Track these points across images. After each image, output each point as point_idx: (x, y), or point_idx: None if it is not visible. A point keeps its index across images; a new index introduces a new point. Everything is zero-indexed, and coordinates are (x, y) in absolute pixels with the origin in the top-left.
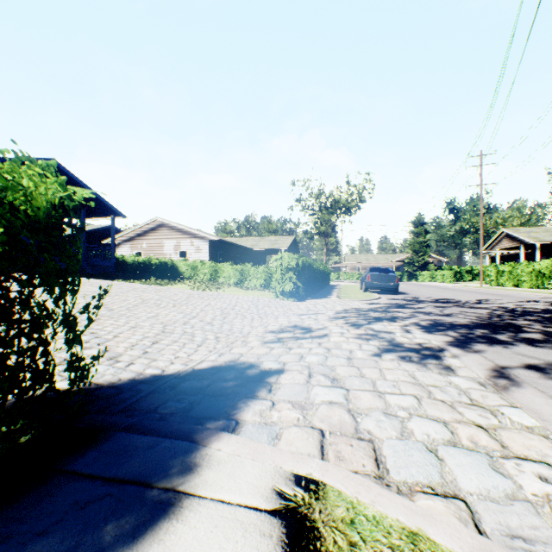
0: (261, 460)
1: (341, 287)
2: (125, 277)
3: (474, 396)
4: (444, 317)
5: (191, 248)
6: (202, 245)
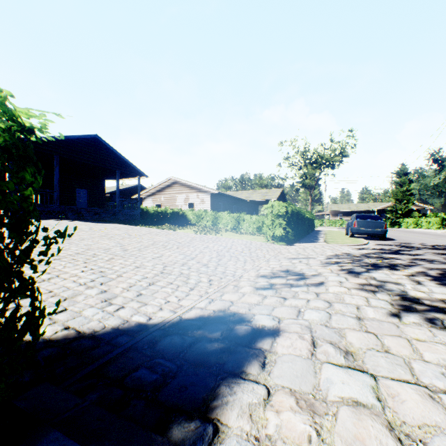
0: None
1: (326, 233)
2: (147, 223)
3: None
4: None
5: (197, 200)
6: (205, 197)
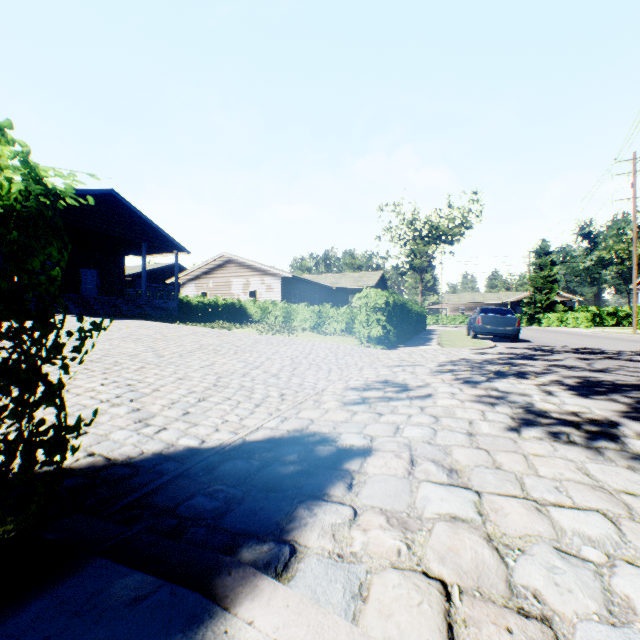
0: None
1: (442, 333)
2: (188, 320)
3: None
4: (598, 374)
5: (262, 287)
6: (273, 283)
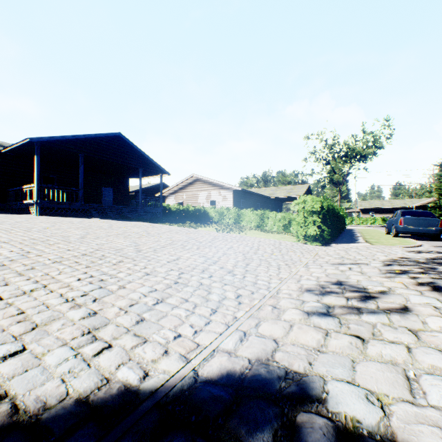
0: None
1: (361, 231)
2: (168, 221)
3: None
4: None
5: (219, 198)
6: (227, 194)
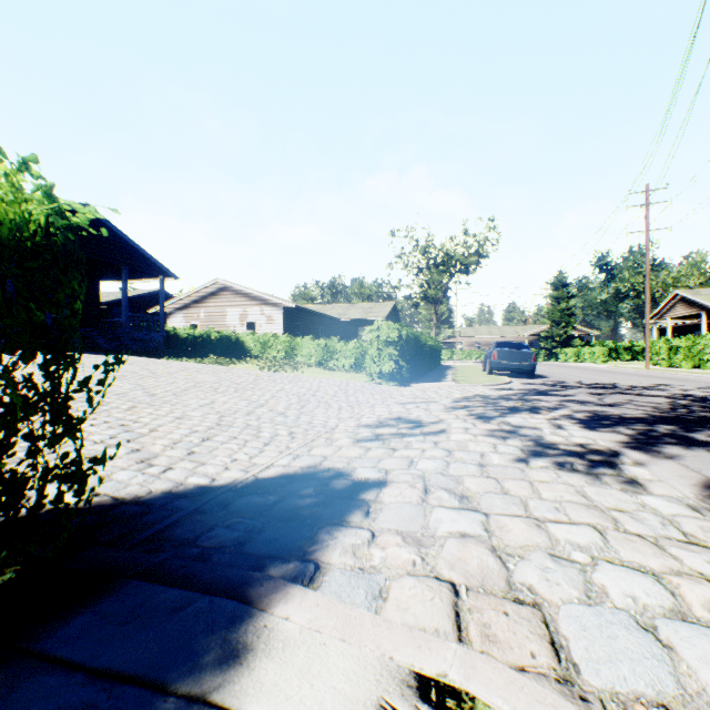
0: (357, 641)
1: (457, 369)
2: (177, 354)
3: (689, 528)
4: (607, 408)
5: (261, 318)
6: (275, 314)
